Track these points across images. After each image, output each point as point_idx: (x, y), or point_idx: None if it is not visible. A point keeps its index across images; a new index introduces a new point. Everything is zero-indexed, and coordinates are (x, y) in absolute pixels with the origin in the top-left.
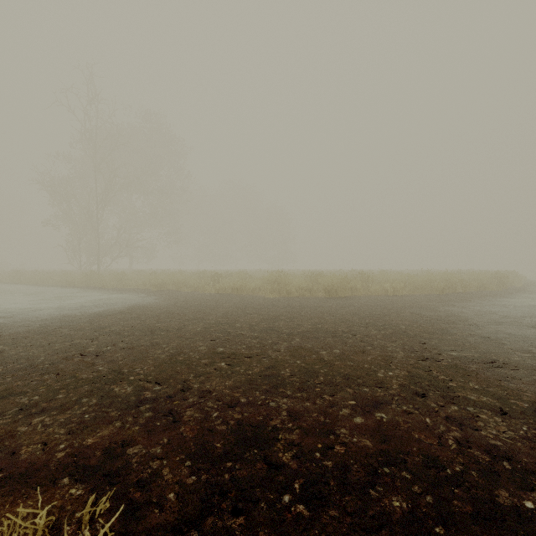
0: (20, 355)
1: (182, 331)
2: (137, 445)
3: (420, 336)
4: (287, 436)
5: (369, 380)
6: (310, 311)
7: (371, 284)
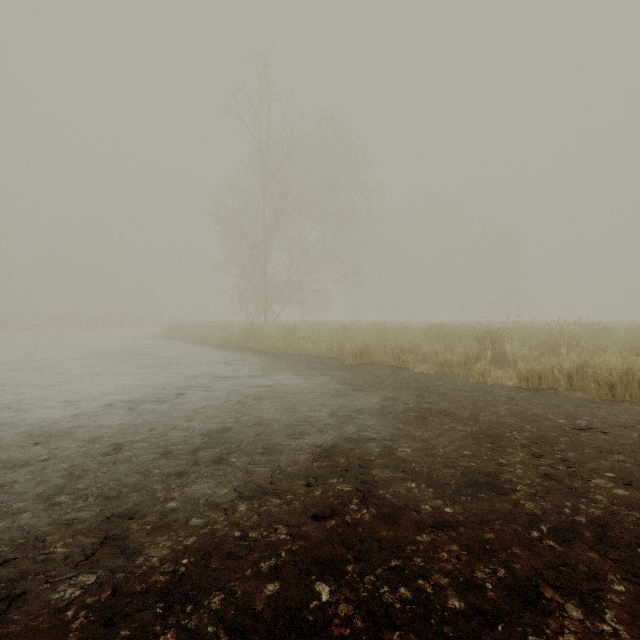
0: None
1: None
2: None
3: None
4: None
5: None
6: None
7: None
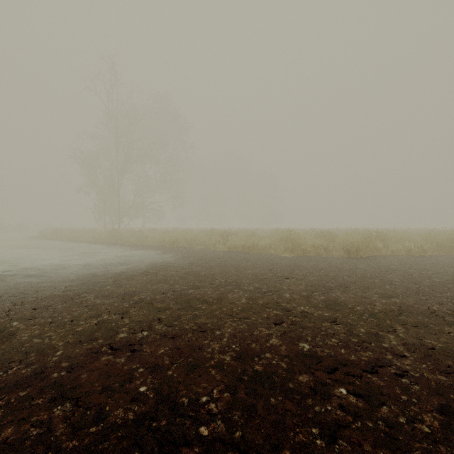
0: (33, 343)
1: (225, 303)
2: None
3: None
4: None
5: None
6: (351, 275)
7: (388, 243)
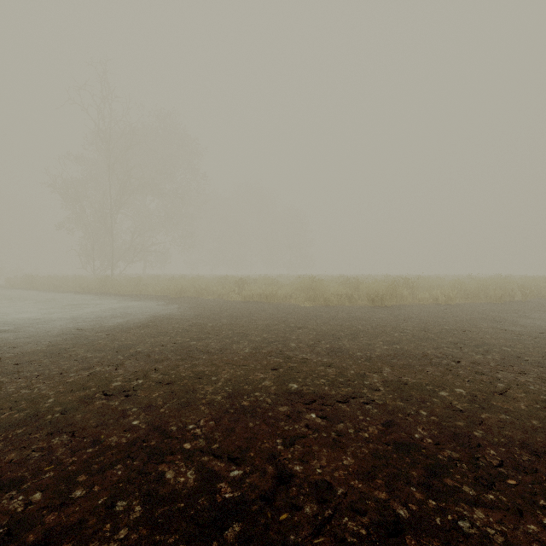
0: (21, 393)
1: (228, 353)
2: None
3: None
4: None
5: None
6: (366, 324)
7: (416, 291)
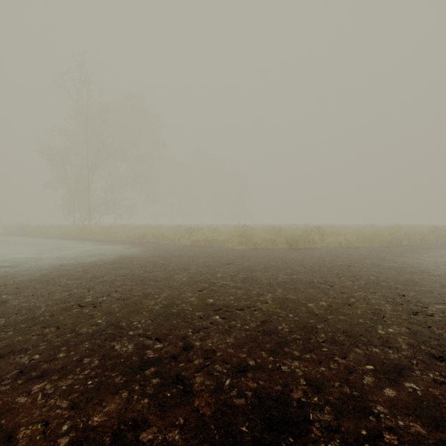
0: (22, 305)
1: (170, 281)
2: (150, 427)
3: (394, 287)
4: (319, 416)
5: (373, 338)
6: (279, 261)
7: (326, 237)
